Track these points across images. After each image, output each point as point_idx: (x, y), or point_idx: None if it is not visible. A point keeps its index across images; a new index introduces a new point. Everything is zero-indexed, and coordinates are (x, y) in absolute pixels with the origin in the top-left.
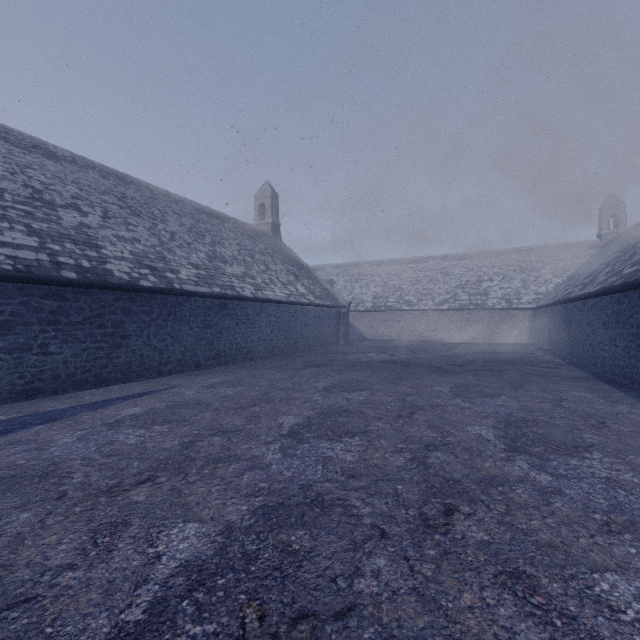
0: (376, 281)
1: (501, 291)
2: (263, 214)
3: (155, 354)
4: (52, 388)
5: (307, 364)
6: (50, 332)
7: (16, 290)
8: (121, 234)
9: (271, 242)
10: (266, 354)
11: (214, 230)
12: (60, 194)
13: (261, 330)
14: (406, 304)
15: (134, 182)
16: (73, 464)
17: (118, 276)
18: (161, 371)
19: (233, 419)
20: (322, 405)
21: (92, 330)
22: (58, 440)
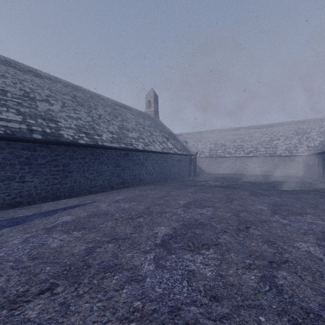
0: (210, 141)
1: (285, 146)
2: (149, 106)
3: (87, 181)
4: (27, 201)
5: (173, 187)
6: (26, 169)
7: (6, 145)
8: (71, 115)
9: (154, 120)
10: (150, 181)
11: (123, 114)
12: (39, 94)
13: (147, 168)
14: (228, 153)
15: (81, 89)
16: (6, 266)
17: (66, 137)
18: (91, 191)
19: (125, 228)
20: (183, 218)
21: (51, 168)
22: (10, 241)
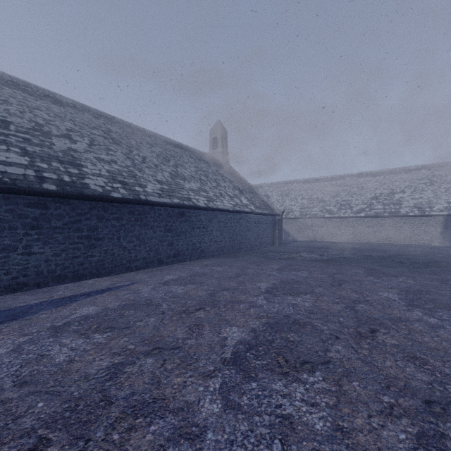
0: (302, 195)
1: (413, 201)
2: (215, 145)
3: (124, 253)
4: (35, 282)
5: (250, 262)
6: (33, 235)
7: (3, 199)
8: (101, 157)
9: (221, 166)
10: (216, 253)
11: (177, 156)
12: (57, 127)
13: (212, 233)
14: (328, 213)
15: (119, 122)
16: None
17: (93, 189)
18: (129, 267)
19: (175, 328)
20: (267, 312)
21: (70, 233)
22: None
